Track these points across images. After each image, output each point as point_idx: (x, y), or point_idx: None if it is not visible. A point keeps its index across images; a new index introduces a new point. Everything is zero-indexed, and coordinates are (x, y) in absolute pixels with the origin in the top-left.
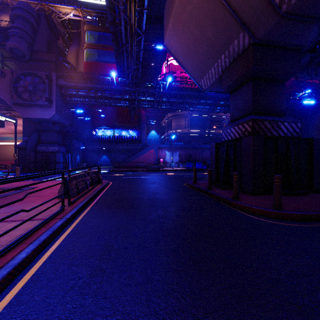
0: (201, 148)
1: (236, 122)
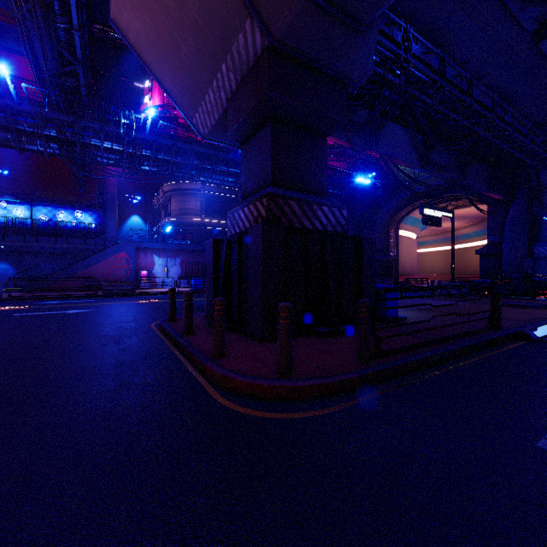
0: None
1: (247, 200)
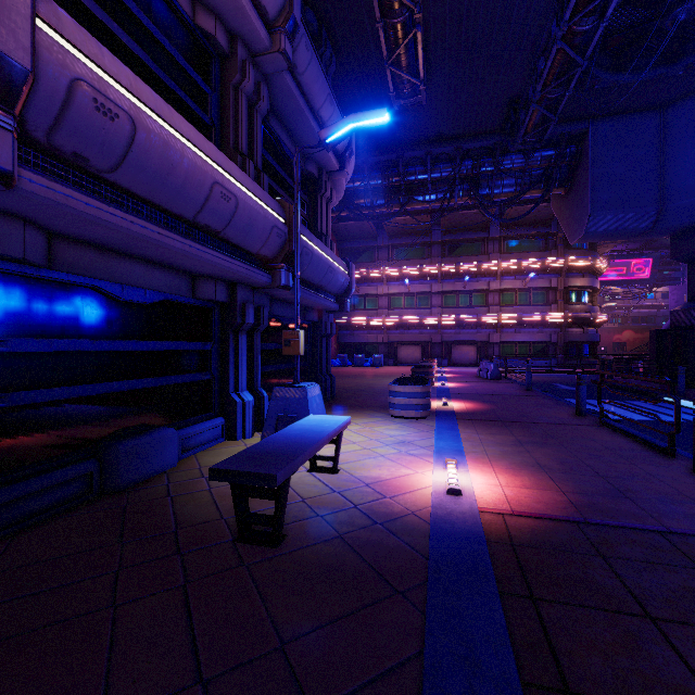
0: None
1: None
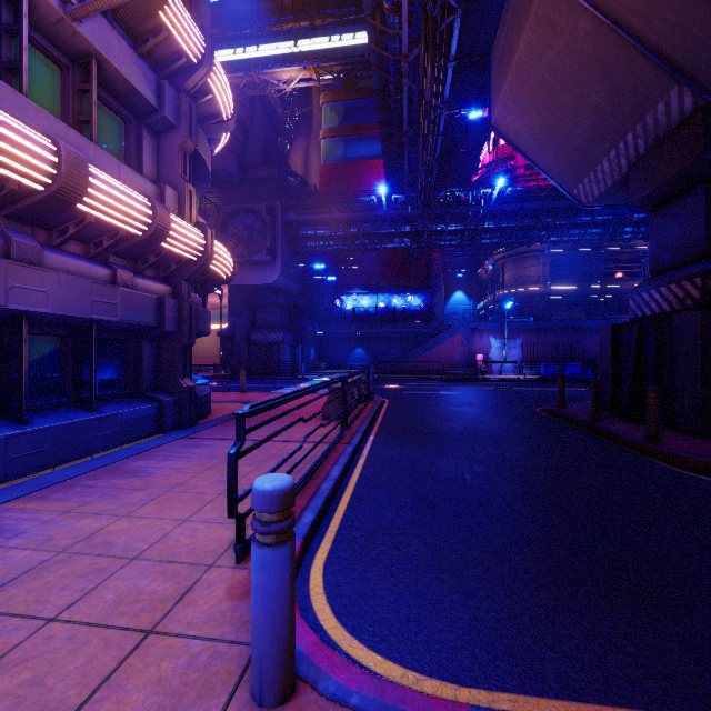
0: (579, 328)
1: (664, 278)
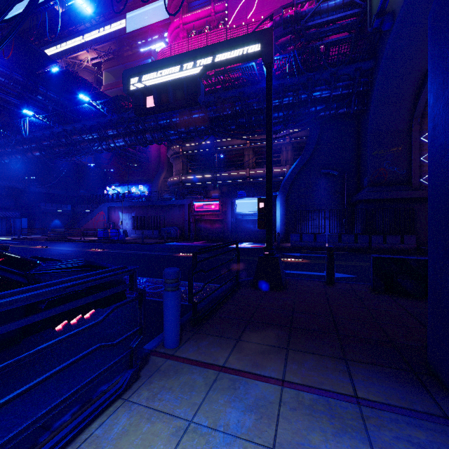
0: (165, 205)
1: None
